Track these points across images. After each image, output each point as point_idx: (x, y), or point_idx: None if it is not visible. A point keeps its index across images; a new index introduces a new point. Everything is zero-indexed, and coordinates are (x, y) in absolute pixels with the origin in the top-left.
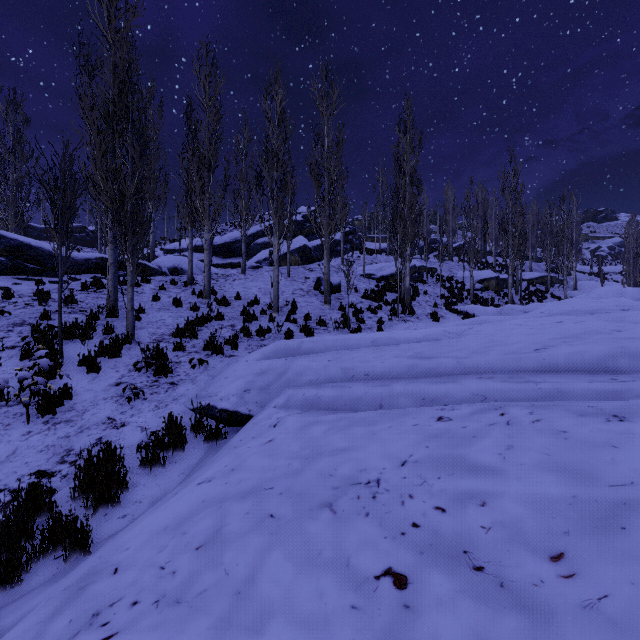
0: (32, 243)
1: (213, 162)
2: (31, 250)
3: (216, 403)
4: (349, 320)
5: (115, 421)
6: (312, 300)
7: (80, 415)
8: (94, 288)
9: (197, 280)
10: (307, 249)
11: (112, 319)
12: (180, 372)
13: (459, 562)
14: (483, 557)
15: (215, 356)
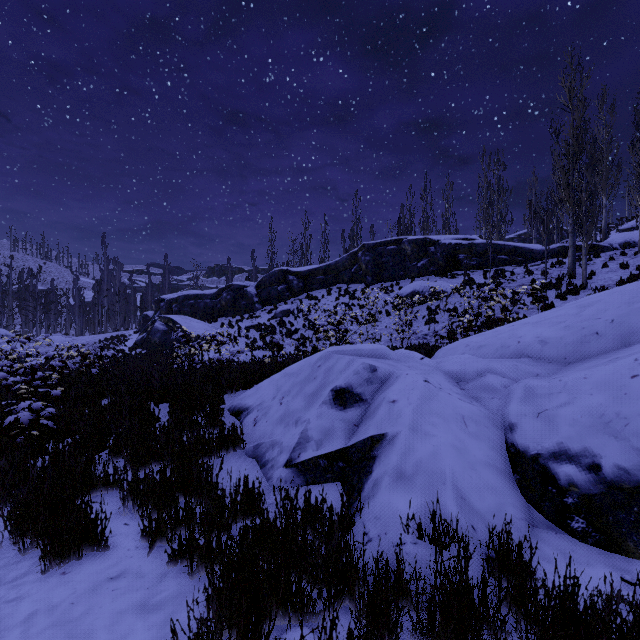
0: (519, 245)
1: None
2: (519, 250)
3: None
4: None
5: None
6: None
7: None
8: (557, 266)
9: None
10: None
11: (571, 280)
12: None
13: None
14: None
15: None
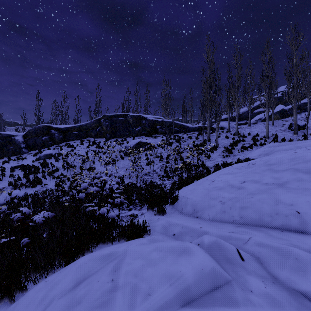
0: (183, 124)
1: (239, 86)
2: (183, 126)
3: (250, 157)
4: (307, 139)
5: (223, 161)
6: (286, 133)
7: (214, 159)
8: (200, 135)
9: (230, 130)
10: (284, 111)
11: (209, 142)
12: (235, 153)
13: (306, 150)
14: (310, 149)
15: (245, 150)
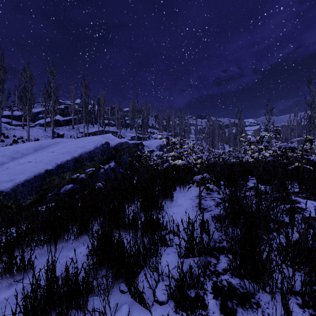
0: None
1: (2, 89)
2: None
3: None
4: None
5: None
6: (48, 139)
7: None
8: None
9: None
10: (58, 121)
11: None
12: None
13: None
14: None
15: None
